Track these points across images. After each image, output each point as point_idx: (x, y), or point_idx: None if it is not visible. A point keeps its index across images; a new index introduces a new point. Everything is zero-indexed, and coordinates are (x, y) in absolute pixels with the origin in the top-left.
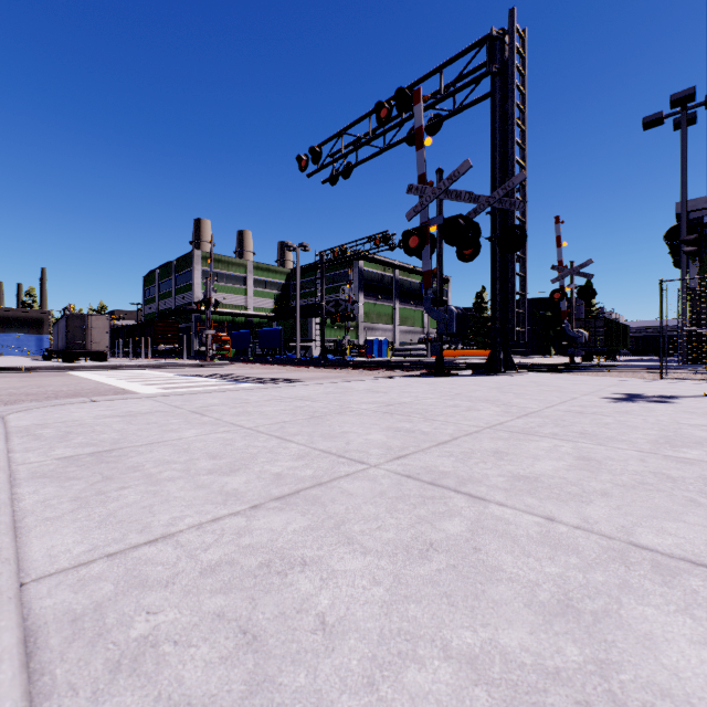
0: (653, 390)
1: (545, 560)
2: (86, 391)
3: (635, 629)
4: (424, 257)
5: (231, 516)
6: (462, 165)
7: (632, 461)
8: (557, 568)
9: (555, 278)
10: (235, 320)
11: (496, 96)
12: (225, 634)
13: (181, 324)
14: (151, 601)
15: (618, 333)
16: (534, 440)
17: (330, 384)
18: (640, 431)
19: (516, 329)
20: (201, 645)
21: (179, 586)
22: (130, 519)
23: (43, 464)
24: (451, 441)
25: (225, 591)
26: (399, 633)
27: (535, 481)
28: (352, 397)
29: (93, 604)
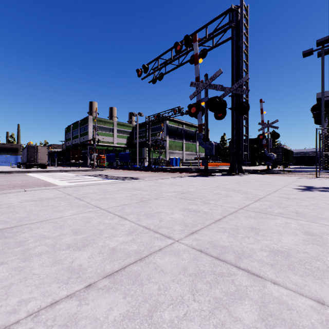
0: (317, 184)
1: None
2: (30, 184)
3: None
4: (198, 118)
5: (67, 299)
6: (217, 71)
7: None
8: None
9: (260, 129)
10: (108, 149)
11: (234, 38)
12: None
13: (83, 150)
14: None
15: (288, 154)
16: (271, 218)
17: (152, 181)
18: None
19: (244, 153)
20: None
21: None
22: None
23: None
24: (222, 219)
25: None
26: None
27: (288, 255)
28: (163, 188)
29: None
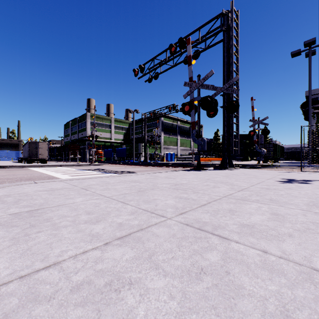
0: (299, 177)
1: (267, 280)
2: (35, 177)
3: None
4: (192, 115)
5: (93, 250)
6: (209, 72)
7: (299, 215)
8: (275, 286)
9: (251, 125)
10: (106, 144)
11: (225, 41)
12: None
13: (81, 146)
14: (38, 312)
15: (279, 150)
16: (248, 203)
17: (148, 174)
18: (299, 198)
19: (234, 148)
20: None
21: (56, 300)
22: (38, 252)
23: (1, 217)
24: (207, 204)
25: (83, 304)
26: None
27: (252, 227)
28: (158, 180)
29: (2, 315)
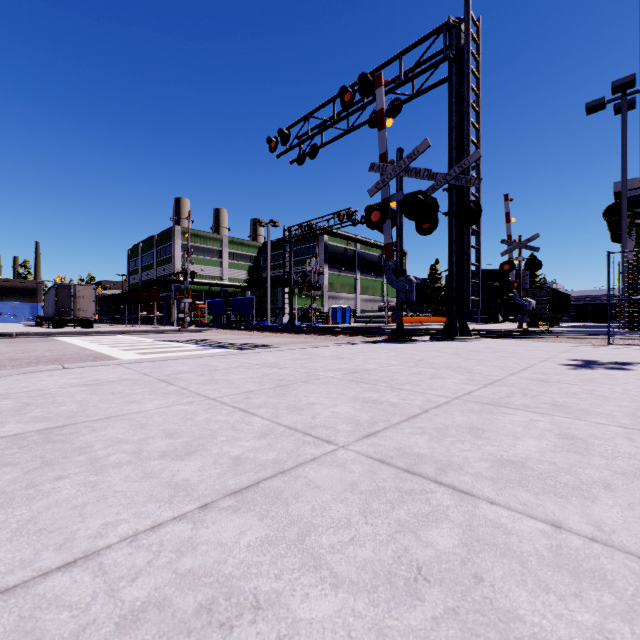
0: (606, 356)
1: (570, 599)
2: (67, 356)
3: None
4: (385, 231)
5: (175, 521)
6: (421, 144)
7: (619, 439)
8: (591, 614)
9: (504, 251)
10: (212, 290)
11: (452, 80)
12: None
13: (162, 293)
14: None
15: (560, 301)
16: (507, 413)
17: (297, 350)
18: (612, 402)
19: (471, 298)
20: None
21: None
22: (53, 527)
23: None
24: (421, 414)
25: None
26: None
27: (522, 467)
28: (319, 363)
29: None
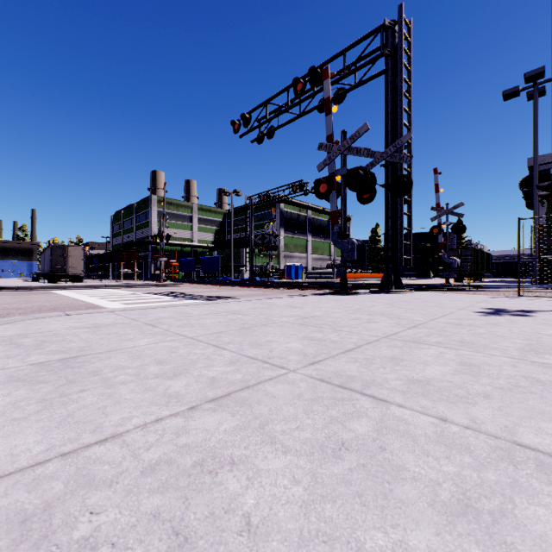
0: (514, 305)
1: (442, 459)
2: (64, 306)
3: (531, 530)
4: (332, 200)
5: (172, 417)
6: (361, 127)
7: (505, 366)
8: (454, 467)
9: (434, 217)
10: (183, 250)
11: (388, 73)
12: (159, 536)
13: (141, 253)
14: (96, 501)
15: (482, 260)
16: (423, 348)
17: (257, 301)
18: (508, 340)
19: (404, 257)
20: (136, 548)
21: (122, 485)
22: (86, 420)
23: (19, 369)
24: (355, 349)
25: (162, 490)
26: (317, 534)
27: (427, 384)
28: (275, 311)
29: (43, 504)
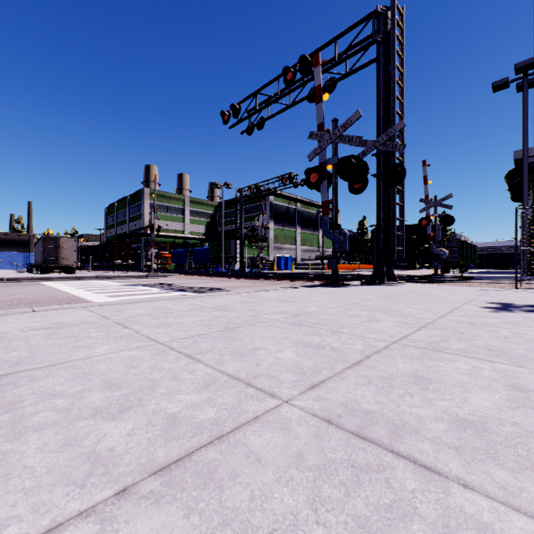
0: (519, 299)
1: None
2: (46, 299)
3: None
4: (322, 190)
5: (79, 519)
6: (353, 114)
7: None
8: None
9: (422, 209)
10: (175, 242)
11: (380, 60)
12: None
13: (134, 244)
14: None
15: (468, 251)
16: (447, 359)
17: (246, 294)
18: None
19: (396, 248)
20: None
21: None
22: None
23: None
24: (364, 361)
25: None
26: None
27: (484, 429)
28: (264, 306)
29: None
